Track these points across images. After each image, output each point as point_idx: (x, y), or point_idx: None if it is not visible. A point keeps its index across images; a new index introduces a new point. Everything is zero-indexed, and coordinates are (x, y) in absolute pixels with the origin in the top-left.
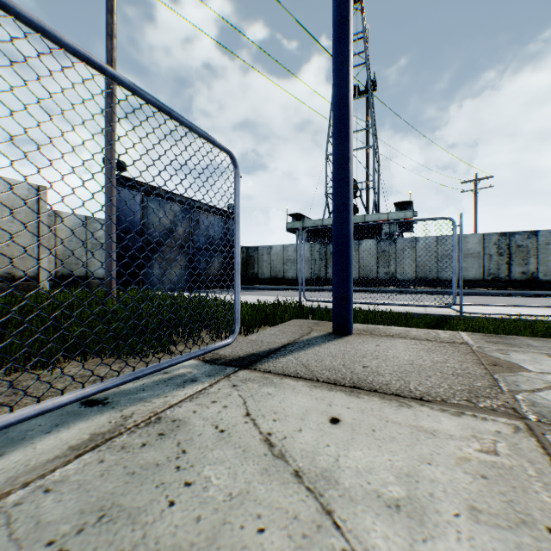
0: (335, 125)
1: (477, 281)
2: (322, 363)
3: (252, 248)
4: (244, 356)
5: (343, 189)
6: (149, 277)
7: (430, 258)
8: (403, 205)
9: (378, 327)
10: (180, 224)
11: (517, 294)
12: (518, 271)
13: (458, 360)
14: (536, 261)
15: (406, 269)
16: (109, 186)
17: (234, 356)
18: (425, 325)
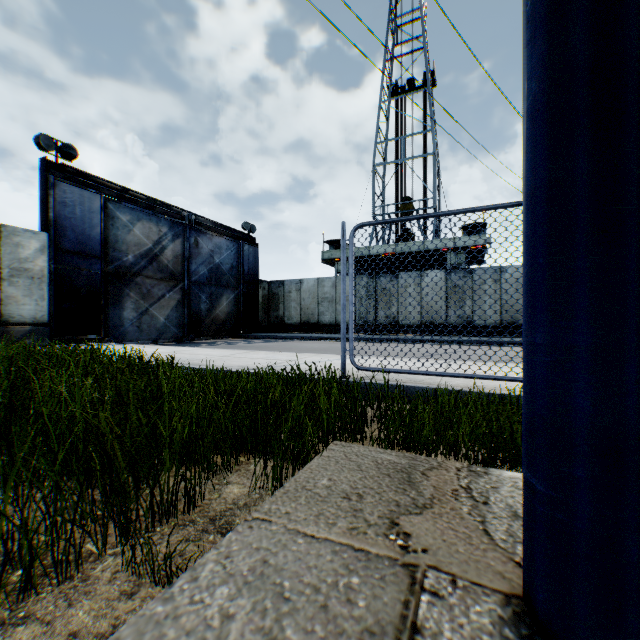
0: None
1: None
2: None
3: (276, 283)
4: None
5: None
6: (117, 322)
7: None
8: (473, 228)
9: None
10: (168, 245)
11: None
12: None
13: None
14: None
15: (487, 311)
16: None
17: None
18: None
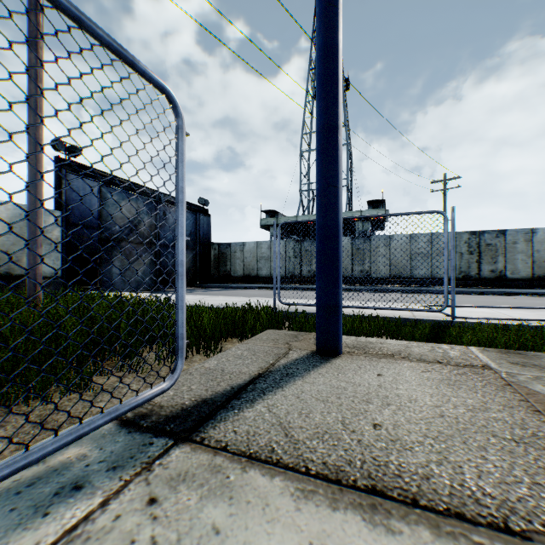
0: (320, 84)
1: (449, 279)
2: (310, 420)
3: (224, 245)
4: (191, 407)
5: (330, 167)
6: (108, 276)
7: (420, 257)
8: (375, 203)
9: (370, 341)
10: (144, 218)
11: (489, 293)
12: (488, 269)
13: (500, 403)
14: (504, 259)
15: (381, 267)
16: (33, 163)
17: (174, 408)
18: (423, 335)
